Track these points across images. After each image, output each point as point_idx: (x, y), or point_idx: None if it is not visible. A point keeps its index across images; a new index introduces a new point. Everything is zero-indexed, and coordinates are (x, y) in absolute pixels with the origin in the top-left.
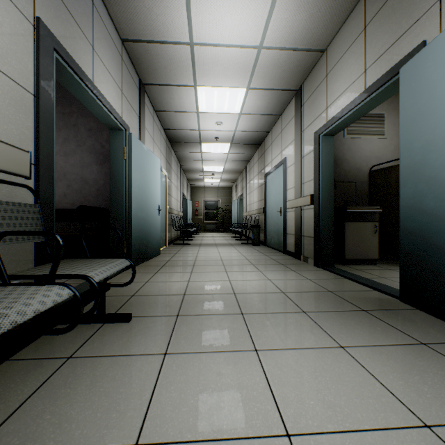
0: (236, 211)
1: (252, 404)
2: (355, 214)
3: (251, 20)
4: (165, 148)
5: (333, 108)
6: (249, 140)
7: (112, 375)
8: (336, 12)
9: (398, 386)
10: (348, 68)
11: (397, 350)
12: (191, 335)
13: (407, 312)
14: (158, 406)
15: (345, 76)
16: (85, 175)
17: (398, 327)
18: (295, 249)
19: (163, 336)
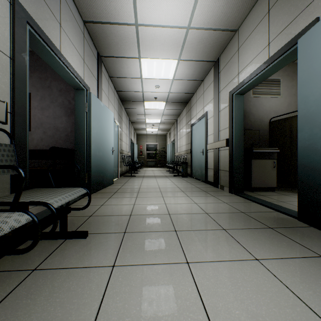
0: (169, 151)
1: (186, 314)
2: (259, 153)
3: (181, 6)
4: (118, 105)
5: (243, 74)
6: (179, 99)
7: (68, 286)
8: (246, 0)
9: (309, 295)
10: (255, 42)
11: (302, 262)
12: (135, 249)
13: (305, 229)
14: (104, 316)
15: (253, 48)
16: (57, 124)
17: (299, 242)
18: (214, 179)
19: (112, 250)
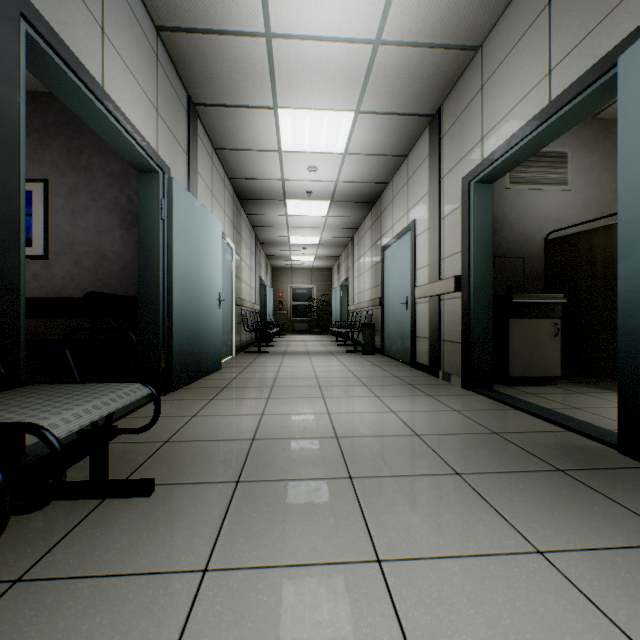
0: (338, 302)
1: None
2: (525, 306)
3: None
4: (232, 207)
5: (493, 138)
6: (358, 195)
7: (90, 630)
8: None
9: None
10: (518, 71)
11: None
12: (258, 525)
13: (636, 474)
14: None
15: (515, 84)
16: (103, 246)
17: (630, 507)
18: (430, 360)
19: (205, 527)
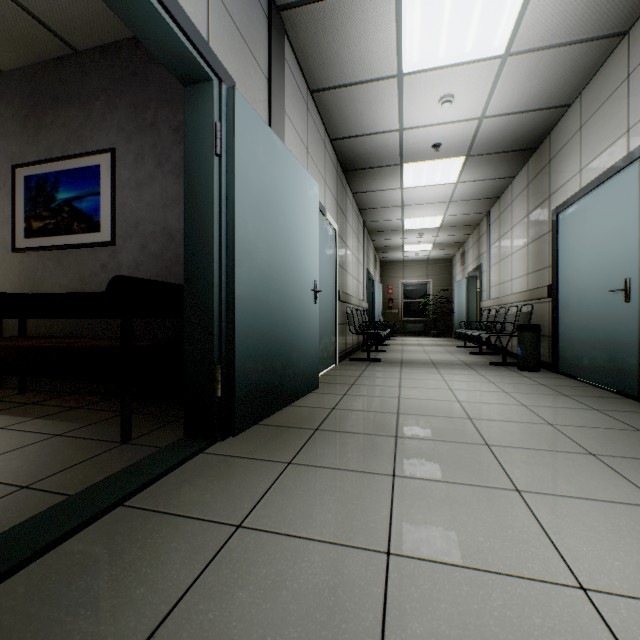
0: (462, 298)
1: None
2: None
3: None
4: (334, 179)
5: None
6: (510, 139)
7: None
8: None
9: None
10: None
11: None
12: None
13: None
14: None
15: None
16: (170, 223)
17: None
18: None
19: None
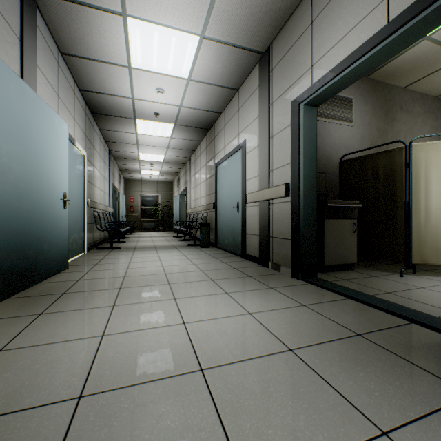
0: (178, 207)
1: None
2: (335, 209)
3: None
4: (84, 118)
5: (324, 64)
6: (197, 121)
7: None
8: None
9: None
10: (352, 1)
11: None
12: None
13: None
14: None
15: (348, 13)
16: None
17: None
18: (260, 253)
19: None
